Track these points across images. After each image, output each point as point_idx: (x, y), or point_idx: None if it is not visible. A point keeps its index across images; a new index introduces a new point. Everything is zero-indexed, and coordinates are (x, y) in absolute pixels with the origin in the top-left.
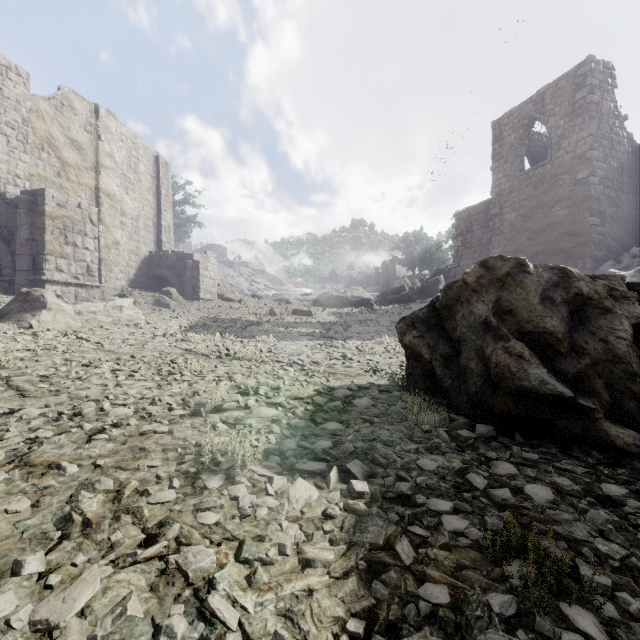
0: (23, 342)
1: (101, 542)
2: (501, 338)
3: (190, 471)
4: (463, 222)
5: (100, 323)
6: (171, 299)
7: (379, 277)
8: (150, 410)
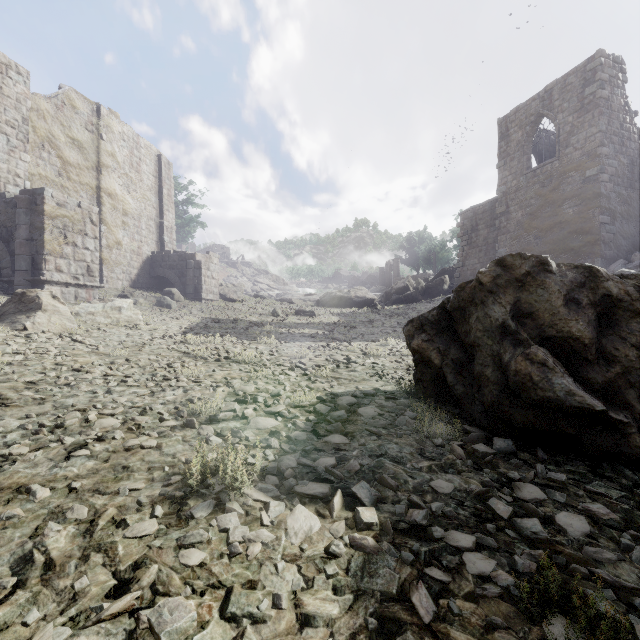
0: (14, 345)
1: (63, 591)
2: (520, 343)
3: (176, 495)
4: (468, 221)
5: (98, 324)
6: (173, 299)
7: (383, 277)
8: (139, 421)
